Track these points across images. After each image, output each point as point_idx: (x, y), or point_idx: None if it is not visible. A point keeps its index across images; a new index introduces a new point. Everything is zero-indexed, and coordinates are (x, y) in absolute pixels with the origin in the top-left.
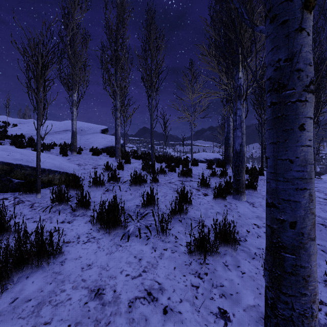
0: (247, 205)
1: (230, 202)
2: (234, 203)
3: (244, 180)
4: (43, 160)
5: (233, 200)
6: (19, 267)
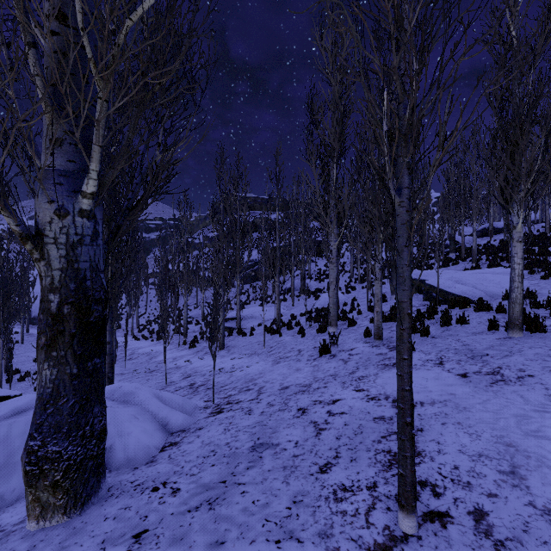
0: (496, 337)
1: (494, 333)
2: (495, 333)
3: (516, 316)
4: (458, 287)
5: (505, 333)
6: (391, 319)
